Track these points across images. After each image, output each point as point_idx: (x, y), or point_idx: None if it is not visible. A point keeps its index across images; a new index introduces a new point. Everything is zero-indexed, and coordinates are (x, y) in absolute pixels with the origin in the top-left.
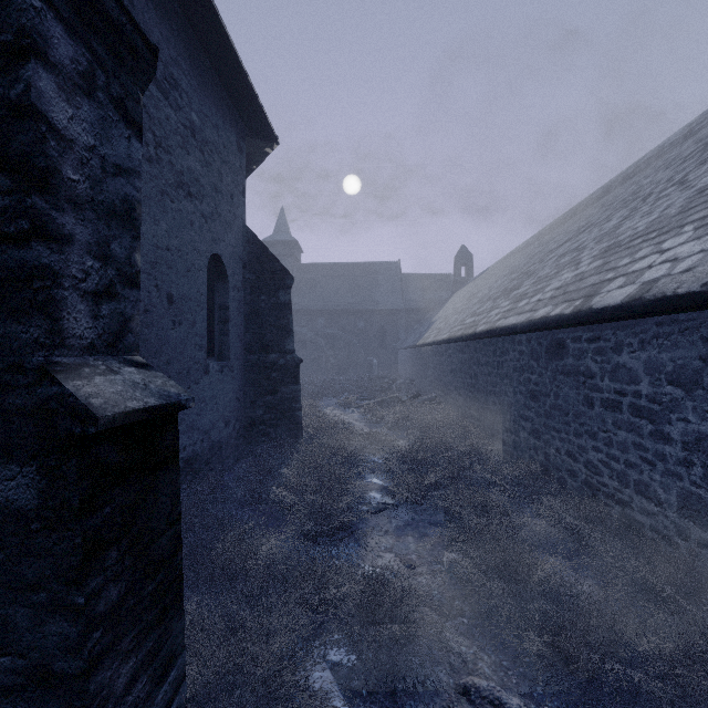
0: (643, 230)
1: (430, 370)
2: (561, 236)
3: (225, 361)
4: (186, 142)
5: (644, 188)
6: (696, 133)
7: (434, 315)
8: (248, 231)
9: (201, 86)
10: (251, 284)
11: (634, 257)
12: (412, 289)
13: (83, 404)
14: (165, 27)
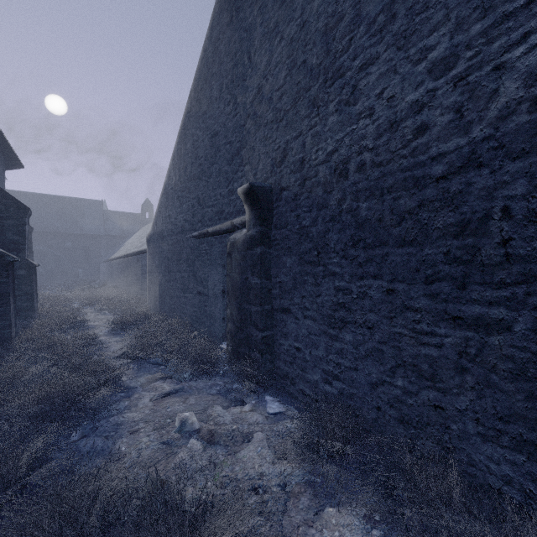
0: None
1: (115, 272)
2: None
3: None
4: None
5: None
6: None
7: (125, 241)
8: None
9: None
10: None
11: None
12: (112, 221)
13: (34, 263)
14: None
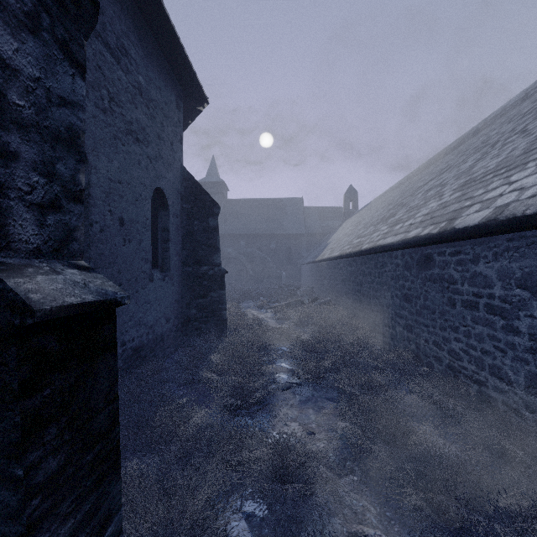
0: (493, 168)
1: (326, 279)
2: (426, 176)
3: (166, 271)
4: (134, 98)
5: (492, 138)
6: (531, 96)
7: (328, 238)
8: (184, 171)
9: (147, 56)
10: (187, 212)
11: (487, 188)
12: (312, 218)
13: (21, 298)
14: (117, 6)
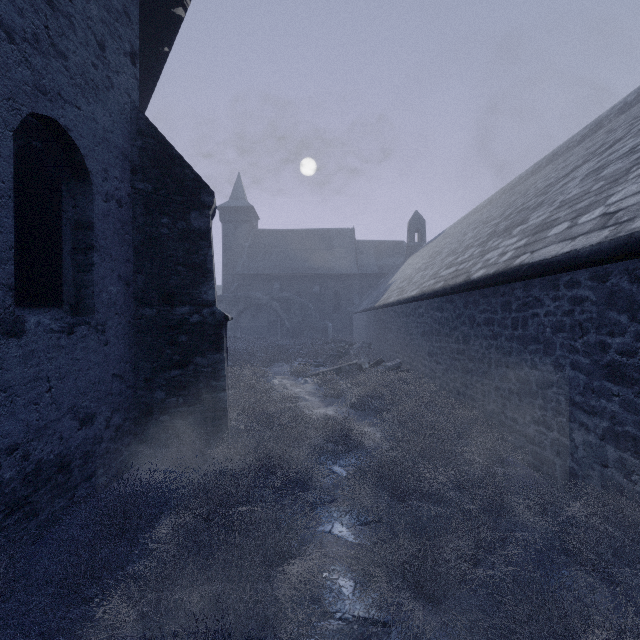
0: None
1: (392, 332)
2: (551, 174)
3: (86, 314)
4: None
5: None
6: None
7: (389, 279)
8: (139, 117)
9: None
10: (145, 199)
11: None
12: (365, 255)
13: None
14: None
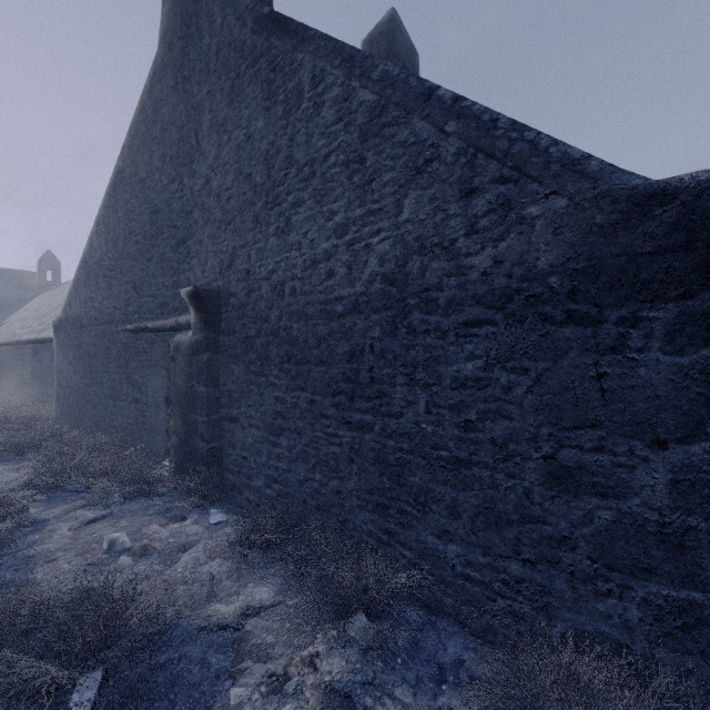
0: None
1: None
2: None
3: None
4: None
5: None
6: None
7: (8, 316)
8: None
9: None
10: None
11: None
12: None
13: None
14: None
